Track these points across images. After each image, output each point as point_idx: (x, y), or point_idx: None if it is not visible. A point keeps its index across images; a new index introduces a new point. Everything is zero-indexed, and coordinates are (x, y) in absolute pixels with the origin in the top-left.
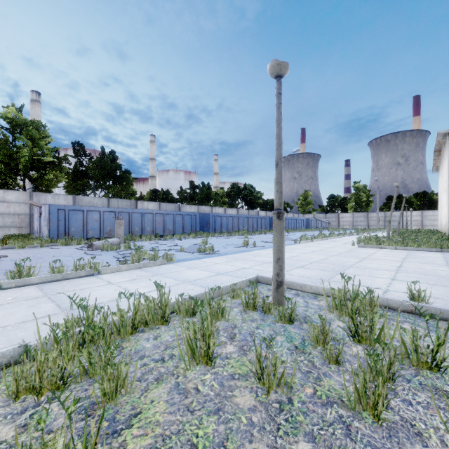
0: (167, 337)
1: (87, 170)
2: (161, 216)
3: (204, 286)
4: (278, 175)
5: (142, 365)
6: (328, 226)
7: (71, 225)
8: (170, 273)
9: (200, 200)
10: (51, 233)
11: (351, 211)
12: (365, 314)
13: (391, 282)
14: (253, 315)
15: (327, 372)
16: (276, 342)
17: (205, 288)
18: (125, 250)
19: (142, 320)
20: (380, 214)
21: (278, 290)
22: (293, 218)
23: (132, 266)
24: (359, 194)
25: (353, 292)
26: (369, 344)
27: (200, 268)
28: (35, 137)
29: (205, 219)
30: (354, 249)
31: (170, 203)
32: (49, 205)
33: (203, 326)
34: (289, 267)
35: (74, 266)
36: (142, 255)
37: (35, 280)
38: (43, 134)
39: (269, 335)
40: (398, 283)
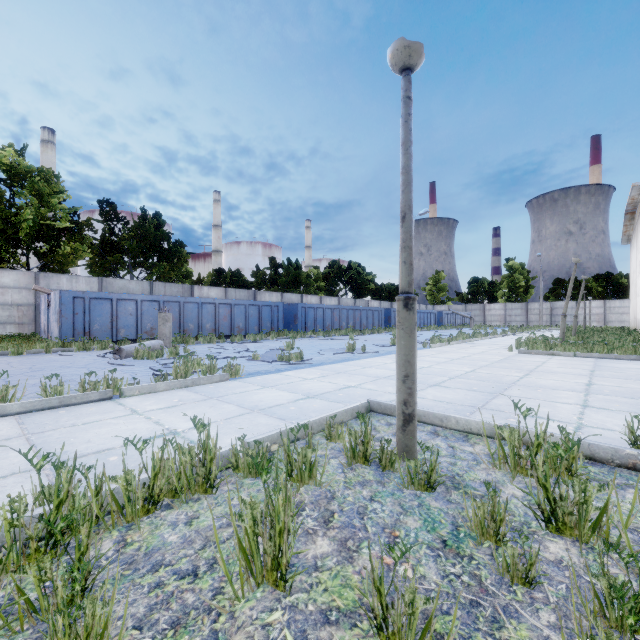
0: (210, 520)
1: (120, 240)
2: (226, 307)
3: (284, 418)
4: (405, 235)
5: (153, 587)
6: (470, 323)
7: (94, 321)
8: (232, 395)
9: (285, 285)
10: (63, 332)
11: (503, 301)
12: (568, 481)
13: (583, 411)
14: (364, 473)
15: (510, 606)
16: (406, 531)
17: (286, 422)
18: (170, 358)
19: (170, 486)
20: (544, 305)
21: (405, 429)
22: (419, 311)
23: (175, 383)
24: (514, 276)
25: (536, 435)
26: (579, 538)
27: (281, 386)
28: (43, 192)
29: (292, 312)
30: (513, 356)
31: (241, 288)
32: (60, 291)
33: (269, 512)
34: (418, 385)
35: (81, 384)
36: (193, 365)
37: (14, 407)
38: (55, 188)
39: (394, 516)
40: (595, 412)
